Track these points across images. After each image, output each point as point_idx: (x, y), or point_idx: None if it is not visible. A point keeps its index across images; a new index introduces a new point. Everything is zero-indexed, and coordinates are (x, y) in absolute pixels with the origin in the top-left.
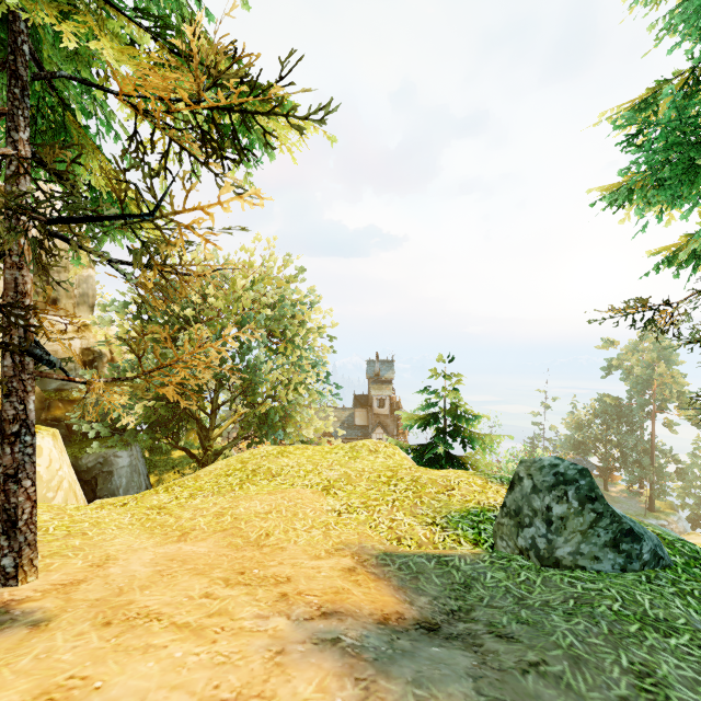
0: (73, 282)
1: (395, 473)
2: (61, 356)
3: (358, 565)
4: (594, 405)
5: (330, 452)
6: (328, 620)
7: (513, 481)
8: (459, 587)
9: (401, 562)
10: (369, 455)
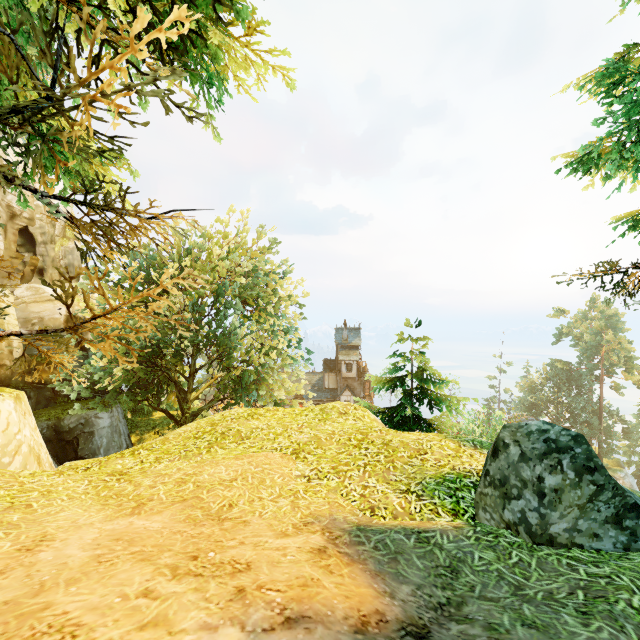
0: (60, 253)
1: (366, 436)
2: (47, 322)
3: (329, 544)
4: (546, 370)
5: (300, 415)
6: (292, 631)
7: (497, 447)
8: (445, 572)
9: (377, 539)
10: (339, 417)
